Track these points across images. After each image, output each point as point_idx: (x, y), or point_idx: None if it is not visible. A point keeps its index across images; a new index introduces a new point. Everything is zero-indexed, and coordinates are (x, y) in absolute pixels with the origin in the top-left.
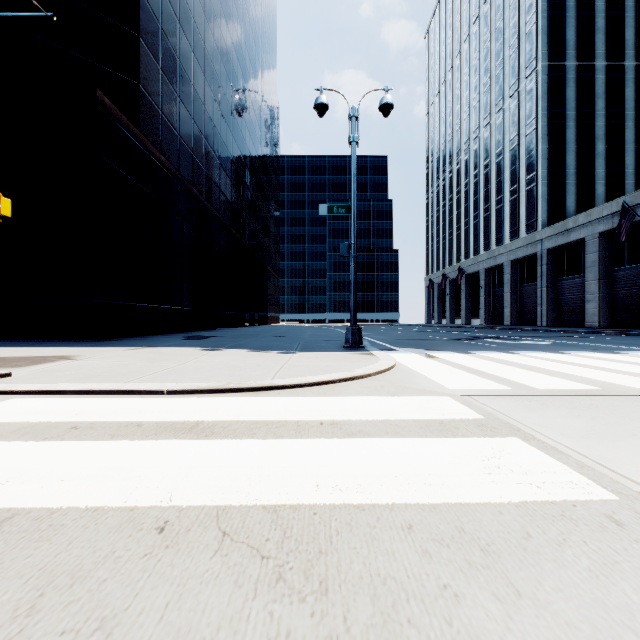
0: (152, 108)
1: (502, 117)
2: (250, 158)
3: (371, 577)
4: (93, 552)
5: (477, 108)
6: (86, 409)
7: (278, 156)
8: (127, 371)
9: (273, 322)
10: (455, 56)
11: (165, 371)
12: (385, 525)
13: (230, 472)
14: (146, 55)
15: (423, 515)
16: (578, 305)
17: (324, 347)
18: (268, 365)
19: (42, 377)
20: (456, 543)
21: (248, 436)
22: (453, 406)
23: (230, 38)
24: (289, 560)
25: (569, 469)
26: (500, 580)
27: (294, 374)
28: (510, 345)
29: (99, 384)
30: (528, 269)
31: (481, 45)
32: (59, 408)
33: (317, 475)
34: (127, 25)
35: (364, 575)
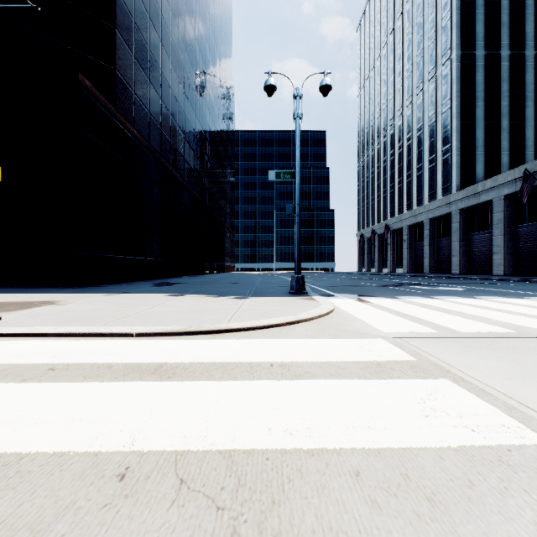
0: (126, 89)
1: (422, 98)
2: (210, 132)
3: (323, 532)
4: (55, 502)
5: (401, 90)
6: (63, 351)
7: (233, 131)
8: (103, 315)
9: (229, 270)
10: (382, 46)
11: (135, 315)
12: (334, 472)
13: (189, 415)
14: (121, 44)
15: (369, 460)
16: (486, 256)
17: (272, 293)
18: (224, 309)
19: (28, 320)
20: (403, 492)
21: (206, 377)
22: (387, 348)
23: (193, 31)
24: (243, 511)
25: (499, 411)
26: (450, 535)
27: (247, 318)
28: (431, 291)
29: (77, 327)
30: (444, 226)
31: (404, 37)
32: (40, 350)
33: (269, 418)
34: (105, 19)
35: (316, 529)
